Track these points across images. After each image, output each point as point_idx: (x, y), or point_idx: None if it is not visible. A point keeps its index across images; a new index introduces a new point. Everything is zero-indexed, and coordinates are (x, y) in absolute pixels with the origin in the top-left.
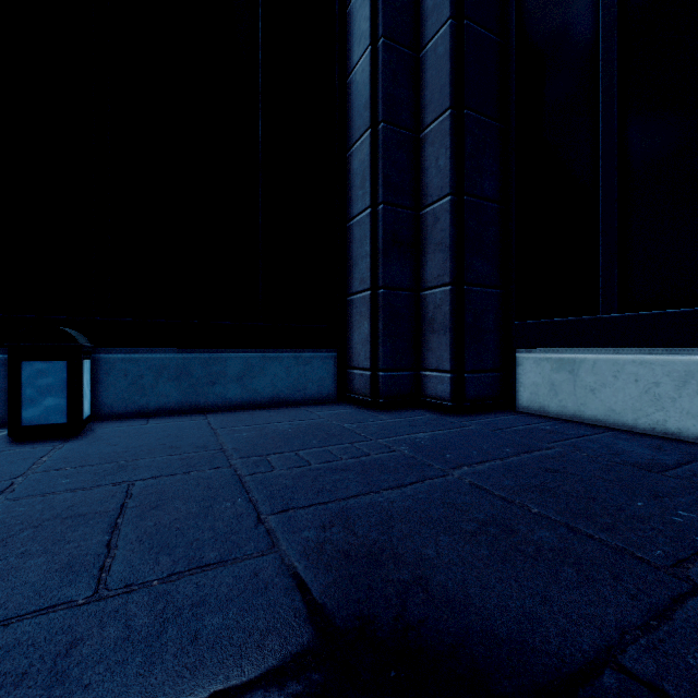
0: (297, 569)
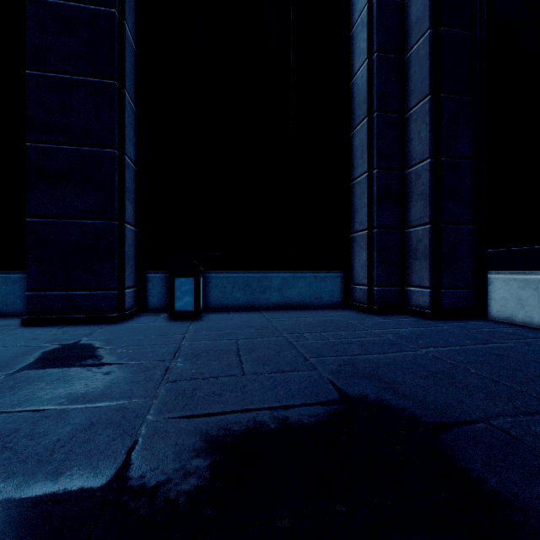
0: (328, 377)
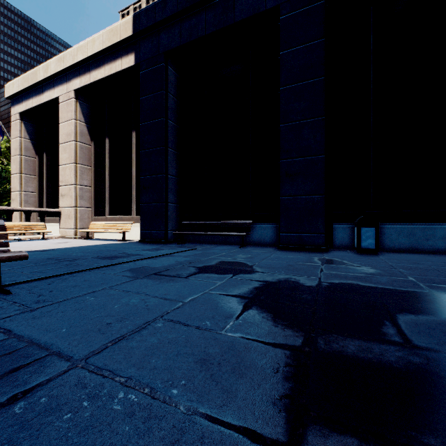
0: None
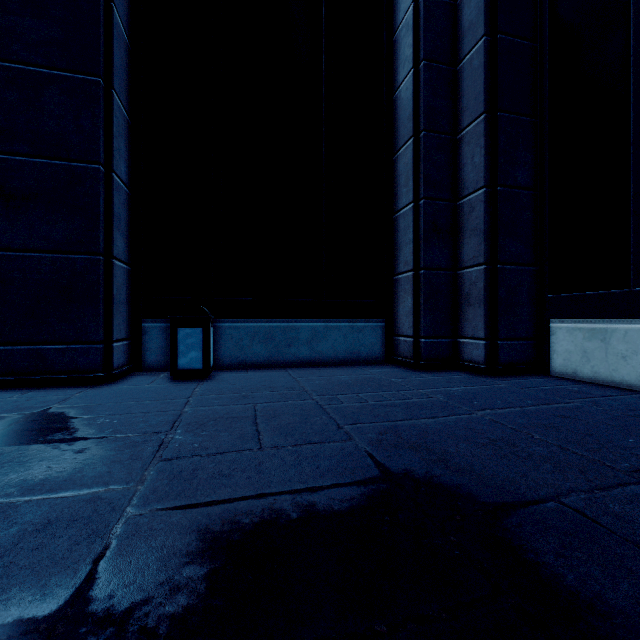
0: (366, 449)
